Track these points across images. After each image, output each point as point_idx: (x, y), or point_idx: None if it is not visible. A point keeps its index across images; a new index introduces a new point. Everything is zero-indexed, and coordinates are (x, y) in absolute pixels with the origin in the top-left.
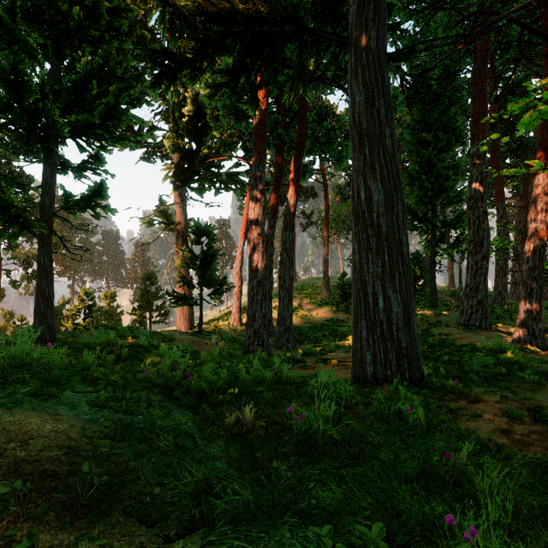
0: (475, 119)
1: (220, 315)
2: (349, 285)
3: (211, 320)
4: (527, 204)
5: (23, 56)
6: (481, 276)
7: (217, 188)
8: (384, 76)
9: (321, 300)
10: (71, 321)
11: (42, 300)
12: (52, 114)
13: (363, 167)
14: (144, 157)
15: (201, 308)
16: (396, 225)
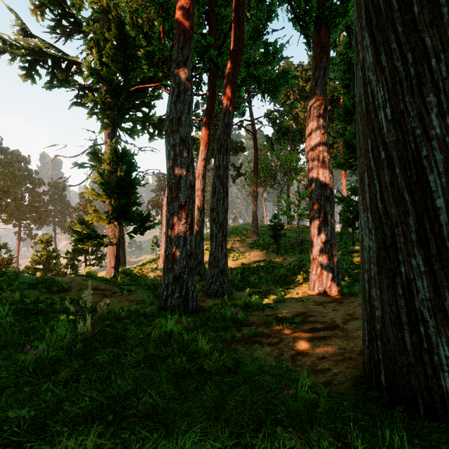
0: None
1: (154, 258)
2: (280, 227)
3: (145, 263)
4: None
5: None
6: None
7: (150, 134)
8: None
9: (251, 242)
10: None
11: None
12: None
13: None
14: (77, 102)
15: (117, 248)
16: None
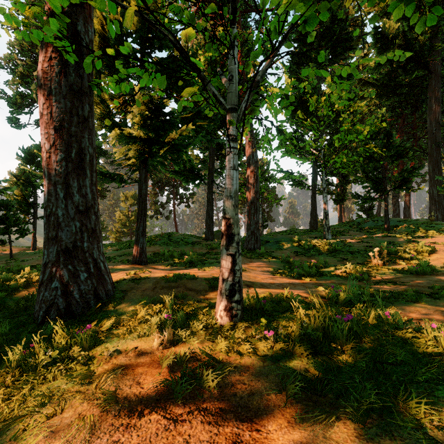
0: None
1: None
2: None
3: None
4: None
5: (348, 173)
6: None
7: None
8: (438, 163)
9: None
10: None
11: (341, 218)
12: (350, 181)
13: (431, 185)
14: None
15: None
16: (440, 198)
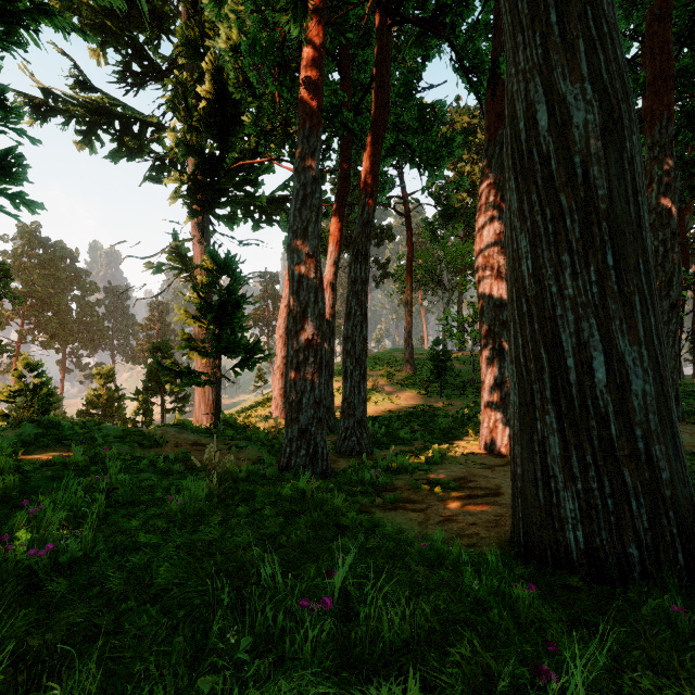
0: (655, 88)
1: (260, 400)
2: (445, 356)
3: (248, 408)
4: (685, 245)
5: None
6: (669, 337)
7: (255, 221)
8: None
9: (403, 378)
10: (0, 412)
11: None
12: None
13: (543, 55)
14: (151, 176)
15: (219, 390)
16: (629, 182)
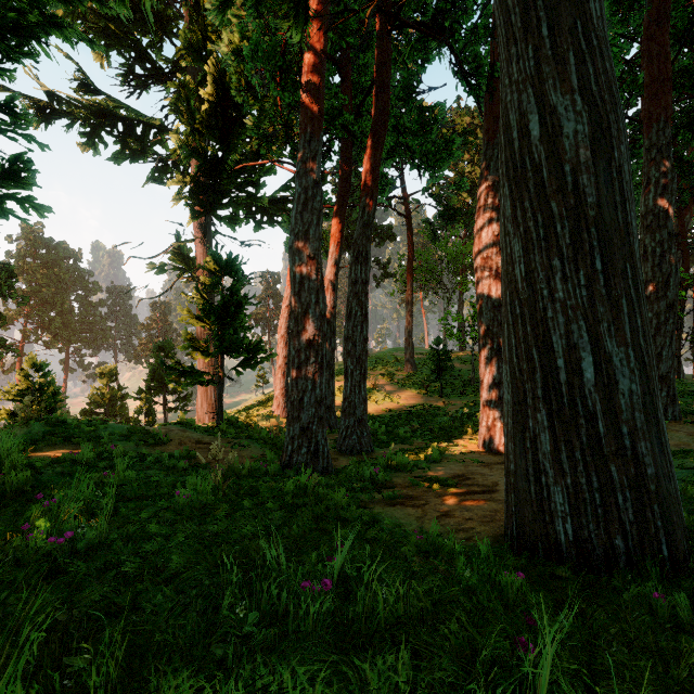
0: (653, 90)
1: (262, 399)
2: (445, 356)
3: (249, 407)
4: (685, 245)
5: None
6: (666, 337)
7: (257, 221)
8: None
9: (404, 377)
10: (7, 410)
11: None
12: None
13: (535, 67)
14: (154, 177)
15: (221, 389)
16: (617, 190)
